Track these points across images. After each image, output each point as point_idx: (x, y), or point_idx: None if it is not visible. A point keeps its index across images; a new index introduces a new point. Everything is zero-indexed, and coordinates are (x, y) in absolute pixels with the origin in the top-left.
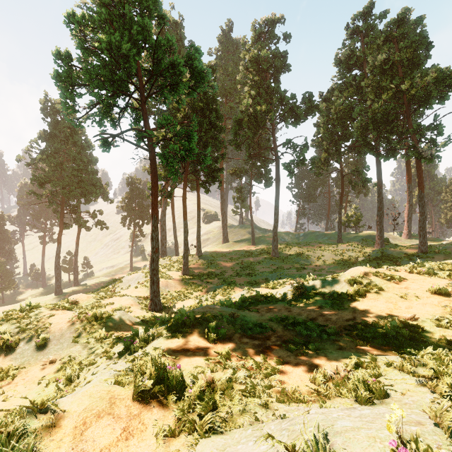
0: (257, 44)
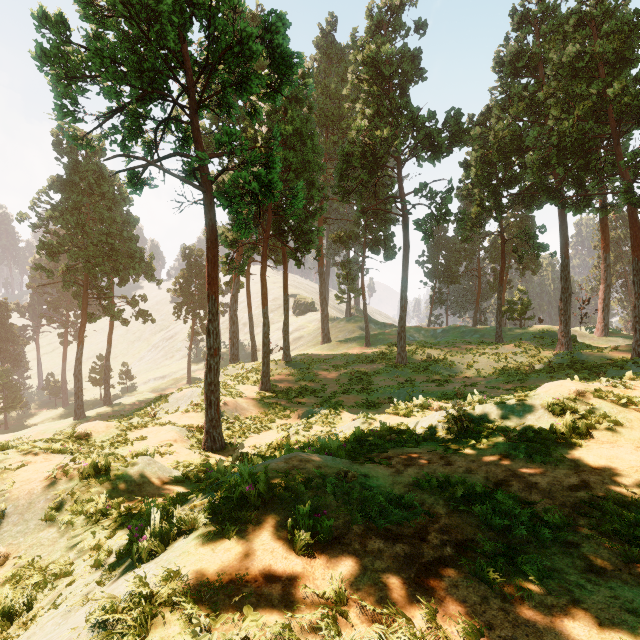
0: (375, 39)
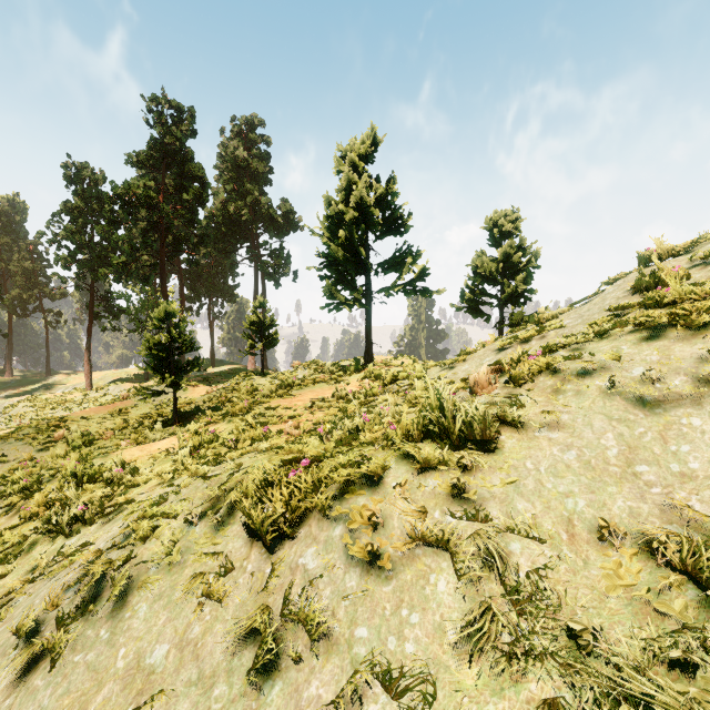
0: None
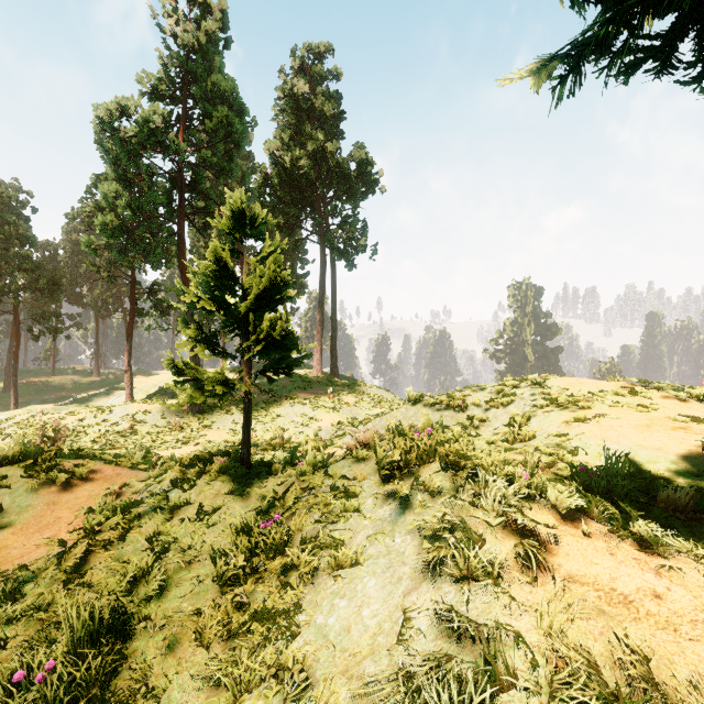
0: None
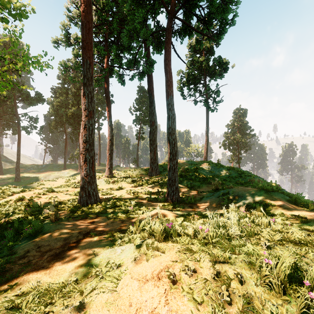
0: (1, 48)
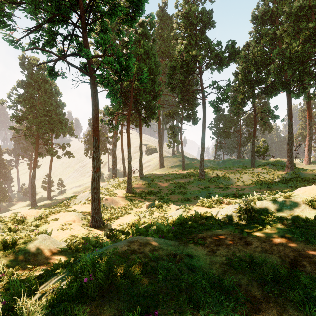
0: (188, 5)
